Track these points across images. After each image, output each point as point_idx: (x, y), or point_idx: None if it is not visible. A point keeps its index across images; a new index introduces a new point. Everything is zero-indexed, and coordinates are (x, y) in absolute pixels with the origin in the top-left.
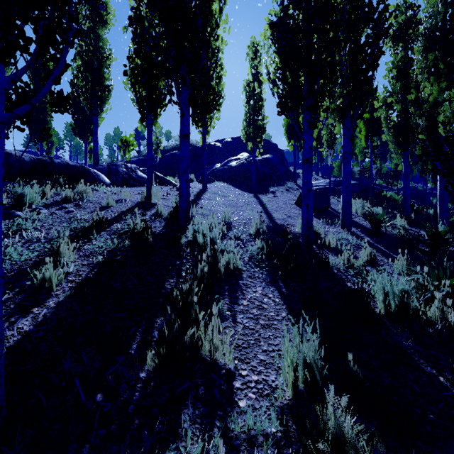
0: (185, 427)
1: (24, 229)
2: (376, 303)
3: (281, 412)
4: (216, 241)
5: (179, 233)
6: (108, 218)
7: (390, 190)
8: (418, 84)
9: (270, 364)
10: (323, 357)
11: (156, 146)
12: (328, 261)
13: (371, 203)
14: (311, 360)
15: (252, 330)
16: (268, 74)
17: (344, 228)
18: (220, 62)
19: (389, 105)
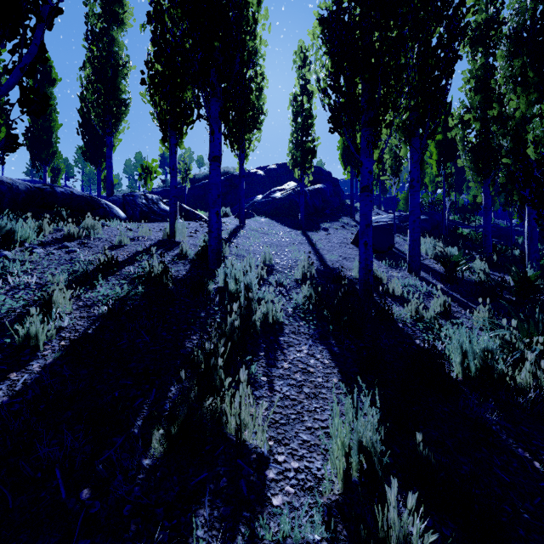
0: (198, 535)
1: (11, 273)
2: (451, 365)
3: (329, 512)
4: (252, 288)
5: (207, 277)
6: (120, 259)
7: (467, 227)
8: (502, 98)
9: (315, 447)
10: (384, 437)
11: (184, 174)
12: (392, 312)
13: (444, 243)
14: (368, 442)
15: (294, 401)
16: (317, 82)
17: (411, 273)
18: (261, 71)
19: (466, 123)
